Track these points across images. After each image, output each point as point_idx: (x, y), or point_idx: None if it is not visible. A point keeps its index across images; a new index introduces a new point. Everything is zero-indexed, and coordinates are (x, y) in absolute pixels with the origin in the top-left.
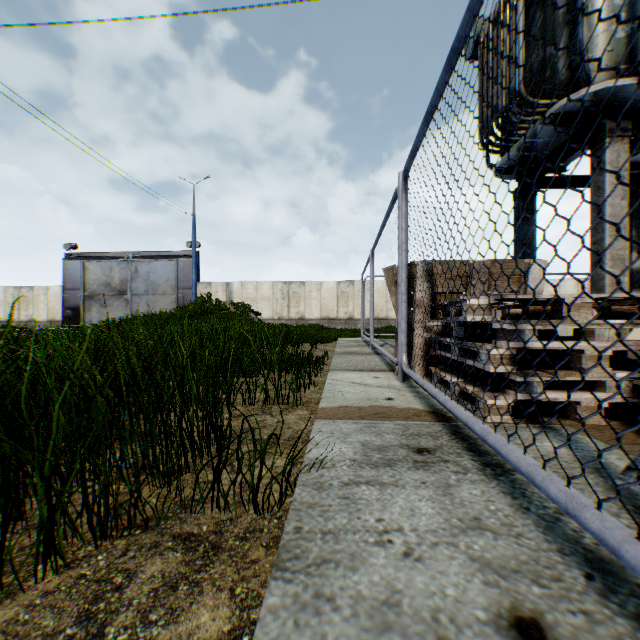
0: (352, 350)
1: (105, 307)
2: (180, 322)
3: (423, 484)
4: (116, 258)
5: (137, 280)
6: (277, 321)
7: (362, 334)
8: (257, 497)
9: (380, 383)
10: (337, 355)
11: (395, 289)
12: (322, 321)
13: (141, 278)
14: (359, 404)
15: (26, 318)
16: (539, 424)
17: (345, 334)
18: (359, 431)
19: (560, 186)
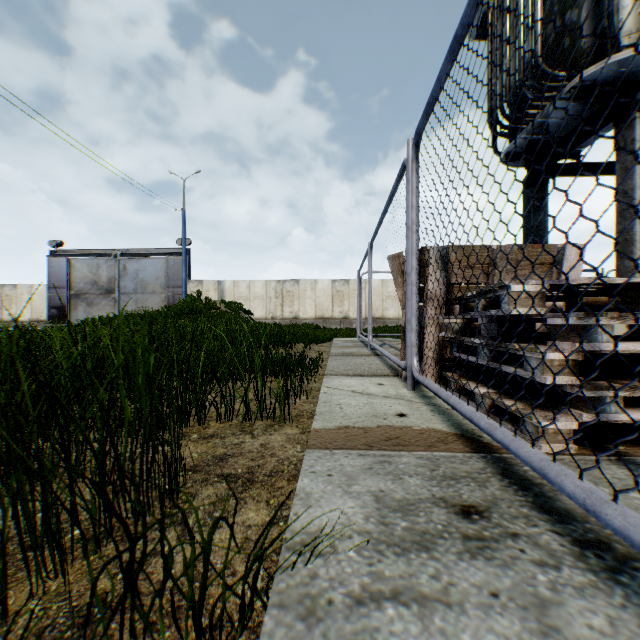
0: (349, 351)
1: (92, 306)
2: (165, 321)
3: (495, 599)
4: (103, 255)
5: (125, 278)
6: (270, 321)
7: (359, 334)
8: (200, 616)
9: (386, 392)
10: (333, 357)
11: (402, 280)
12: (317, 321)
13: (130, 276)
14: (364, 423)
15: (9, 317)
16: (614, 456)
17: (341, 334)
18: (368, 471)
19: (573, 174)
